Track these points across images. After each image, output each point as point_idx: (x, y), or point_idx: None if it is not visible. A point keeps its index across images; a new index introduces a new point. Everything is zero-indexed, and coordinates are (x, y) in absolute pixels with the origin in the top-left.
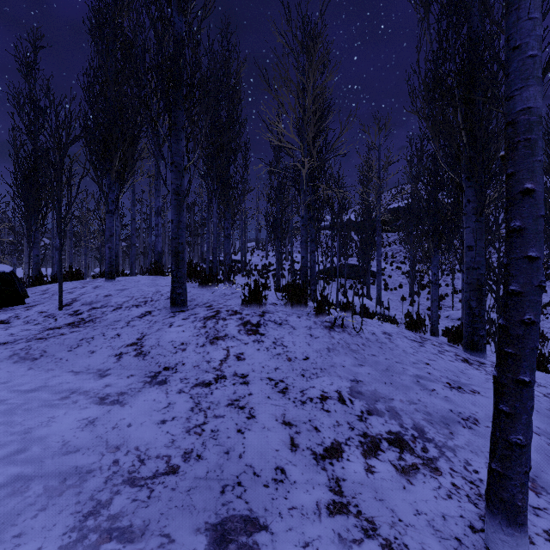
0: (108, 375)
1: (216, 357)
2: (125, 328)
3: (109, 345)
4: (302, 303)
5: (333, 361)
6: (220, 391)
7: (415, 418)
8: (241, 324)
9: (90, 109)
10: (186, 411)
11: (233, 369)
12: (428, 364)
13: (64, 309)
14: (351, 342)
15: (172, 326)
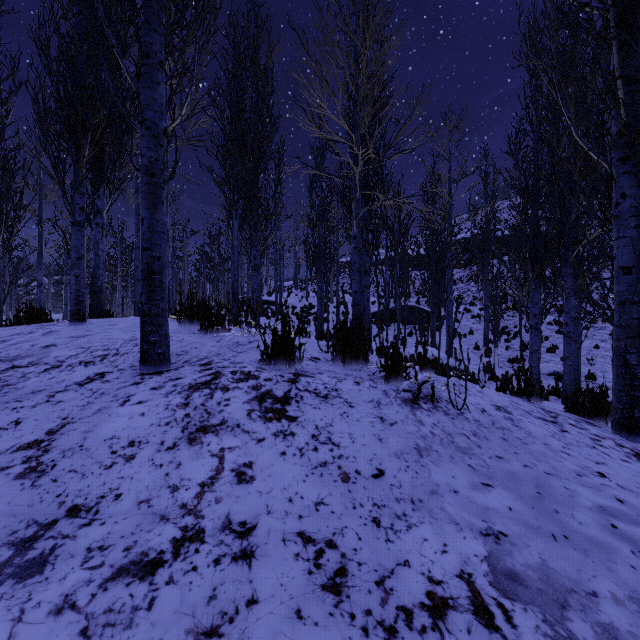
0: None
1: (192, 477)
2: (38, 407)
3: None
4: (360, 358)
5: (432, 479)
6: (176, 592)
7: None
8: (254, 398)
9: (48, 74)
10: None
11: (224, 507)
12: (604, 476)
13: None
14: (453, 430)
15: (126, 404)
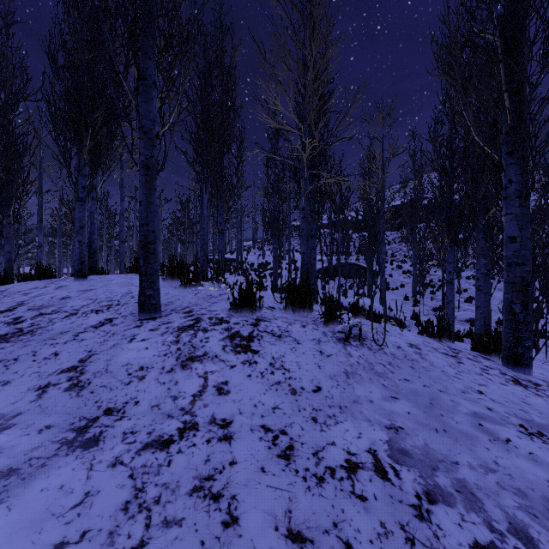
0: (10, 426)
1: (186, 390)
2: (68, 344)
3: (36, 370)
4: (306, 307)
5: (355, 393)
6: (184, 457)
7: (506, 506)
8: (227, 337)
9: (57, 80)
10: (113, 512)
11: (210, 410)
12: (482, 393)
13: (2, 316)
14: (374, 361)
15: (133, 341)
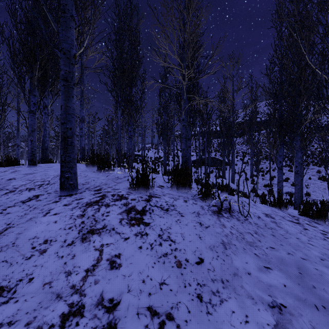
0: None
1: (81, 265)
2: None
3: None
4: (187, 186)
5: (233, 265)
6: None
7: None
8: (124, 211)
9: (16, 30)
10: None
11: (100, 287)
12: None
13: None
14: (243, 230)
15: (47, 215)
